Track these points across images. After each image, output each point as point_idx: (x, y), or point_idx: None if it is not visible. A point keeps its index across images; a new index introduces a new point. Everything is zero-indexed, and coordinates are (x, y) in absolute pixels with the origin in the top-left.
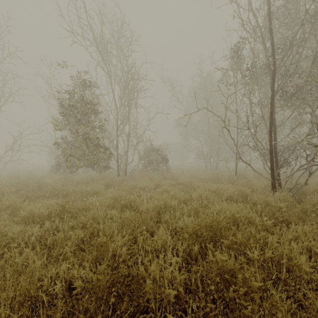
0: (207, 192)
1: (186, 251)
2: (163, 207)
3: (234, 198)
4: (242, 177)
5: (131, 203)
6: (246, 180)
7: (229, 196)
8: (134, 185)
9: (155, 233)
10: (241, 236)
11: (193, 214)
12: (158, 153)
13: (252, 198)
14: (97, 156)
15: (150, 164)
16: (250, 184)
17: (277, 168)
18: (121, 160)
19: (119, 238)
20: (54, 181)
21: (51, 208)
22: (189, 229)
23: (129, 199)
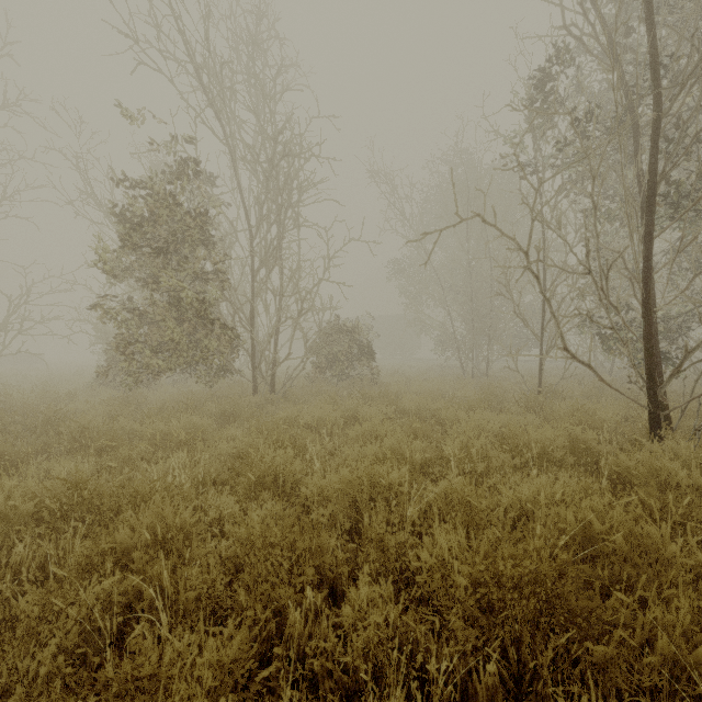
0: (482, 438)
1: (455, 675)
2: (367, 488)
3: (554, 457)
4: (556, 395)
5: (278, 473)
6: (567, 402)
7: (540, 450)
8: (291, 417)
9: (346, 590)
10: (667, 640)
11: (459, 517)
12: (351, 338)
13: (611, 459)
14: (201, 345)
15: (332, 363)
16: (588, 416)
17: (659, 374)
18: (261, 355)
19: (213, 650)
20: (94, 406)
21: (46, 492)
22: (454, 579)
23: (274, 461)
